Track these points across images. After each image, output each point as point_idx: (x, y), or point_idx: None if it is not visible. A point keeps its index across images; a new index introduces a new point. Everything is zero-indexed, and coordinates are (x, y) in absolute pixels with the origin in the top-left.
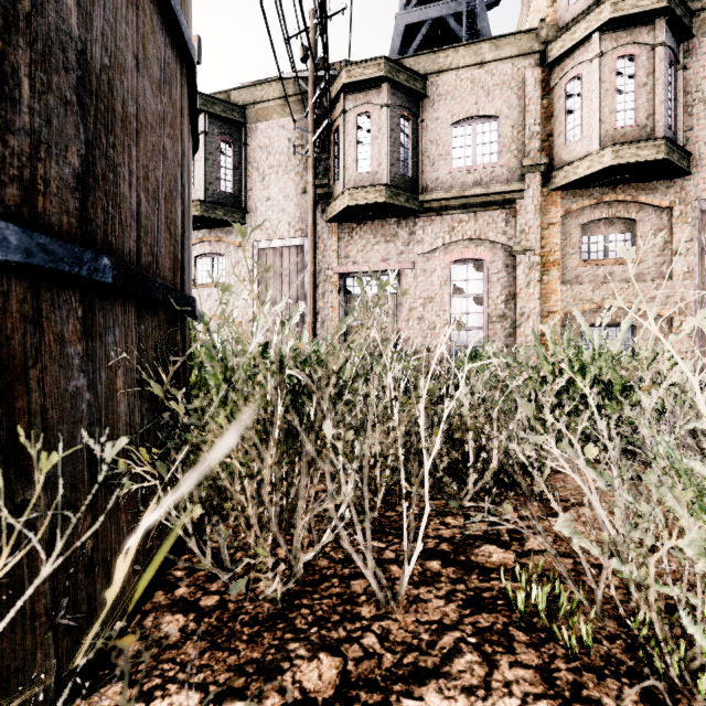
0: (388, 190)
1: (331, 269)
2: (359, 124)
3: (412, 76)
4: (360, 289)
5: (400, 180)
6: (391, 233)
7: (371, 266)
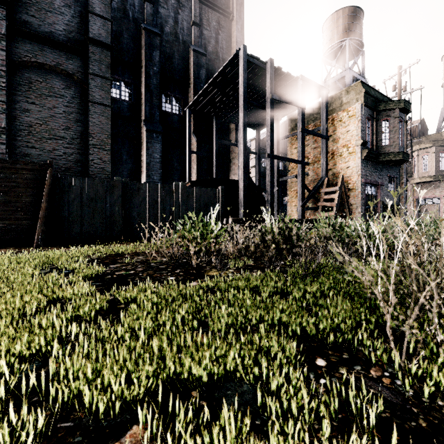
0: (434, 176)
1: (412, 198)
2: (423, 158)
3: (443, 141)
4: (424, 203)
5: (439, 172)
6: (436, 186)
7: (428, 196)
